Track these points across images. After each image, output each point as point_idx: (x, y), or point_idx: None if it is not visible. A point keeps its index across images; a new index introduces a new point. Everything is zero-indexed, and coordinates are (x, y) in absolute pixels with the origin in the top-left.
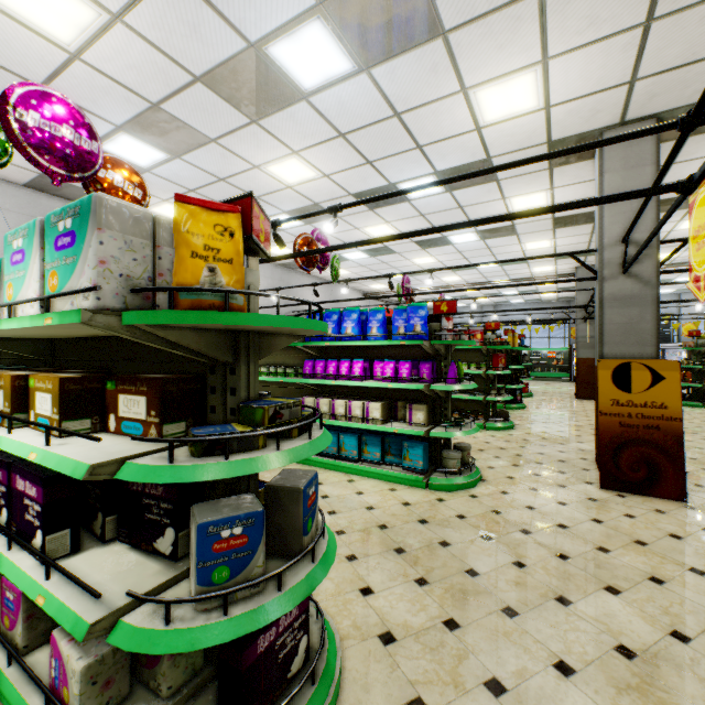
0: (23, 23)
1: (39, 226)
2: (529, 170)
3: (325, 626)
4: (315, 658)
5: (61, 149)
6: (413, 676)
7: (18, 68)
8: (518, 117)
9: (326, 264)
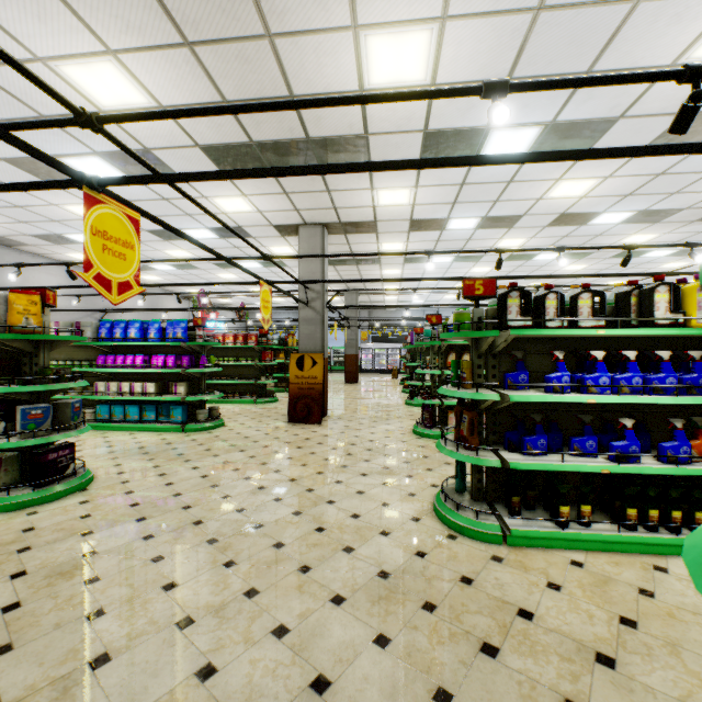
0: None
1: None
2: (270, 235)
3: (87, 468)
4: (78, 469)
5: None
6: (128, 478)
7: None
8: (246, 212)
9: None
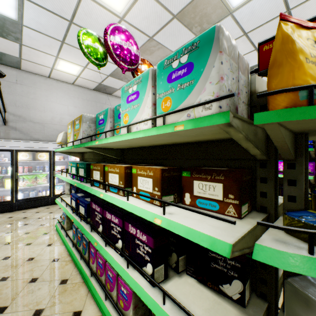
0: (104, 7)
1: (150, 73)
2: None
3: None
4: None
5: (126, 54)
6: None
7: (98, 32)
8: None
9: None
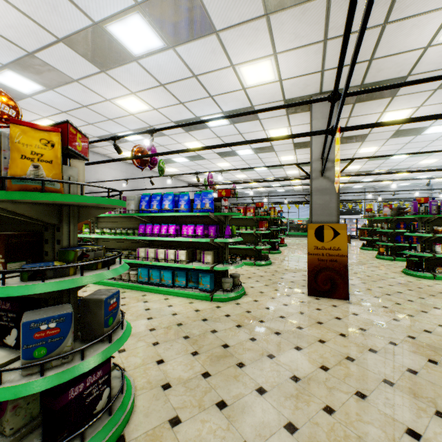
0: None
1: None
2: (276, 115)
3: (126, 382)
4: (112, 400)
5: None
6: (176, 405)
7: None
8: (265, 84)
9: (155, 165)
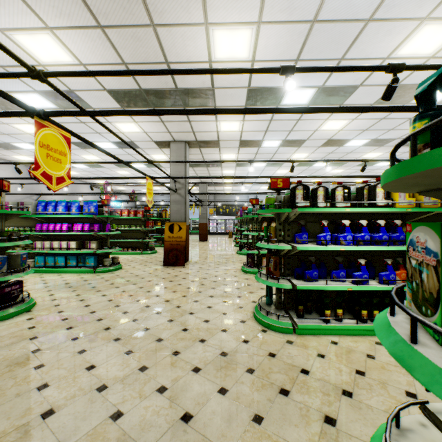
0: None
1: None
2: (152, 147)
3: (31, 297)
4: (25, 297)
5: None
6: (59, 302)
7: None
8: (136, 132)
9: None
